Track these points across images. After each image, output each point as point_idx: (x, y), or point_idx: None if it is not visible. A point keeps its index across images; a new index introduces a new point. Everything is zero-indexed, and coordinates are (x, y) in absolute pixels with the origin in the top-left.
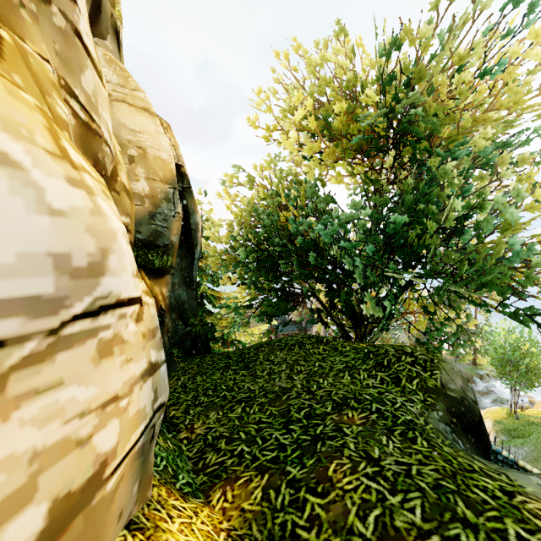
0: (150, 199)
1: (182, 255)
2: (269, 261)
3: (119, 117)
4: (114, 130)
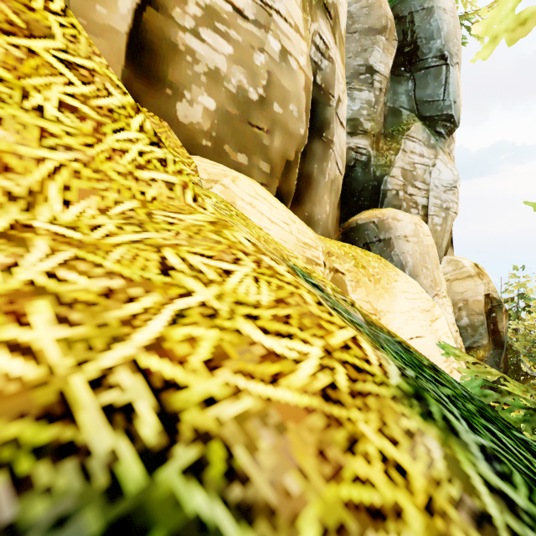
0: (471, 327)
1: (493, 348)
2: None
3: (454, 289)
4: (452, 298)
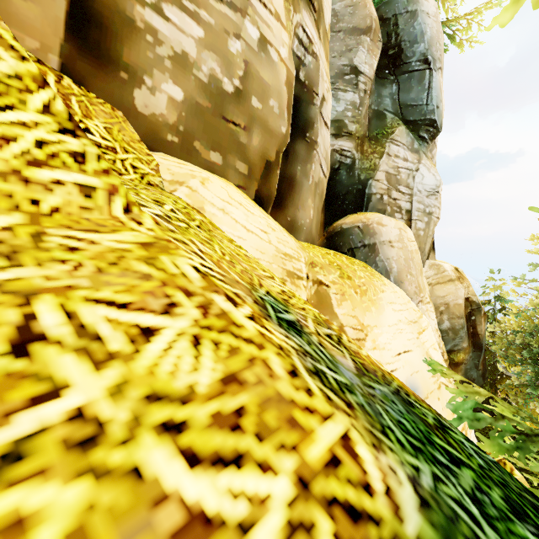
0: (452, 331)
1: (472, 350)
2: None
3: (436, 293)
4: (434, 301)
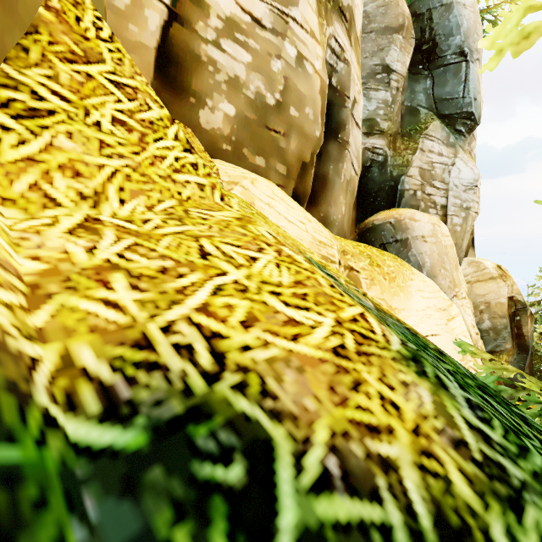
0: (494, 331)
1: (517, 352)
2: None
3: (475, 291)
4: (473, 300)
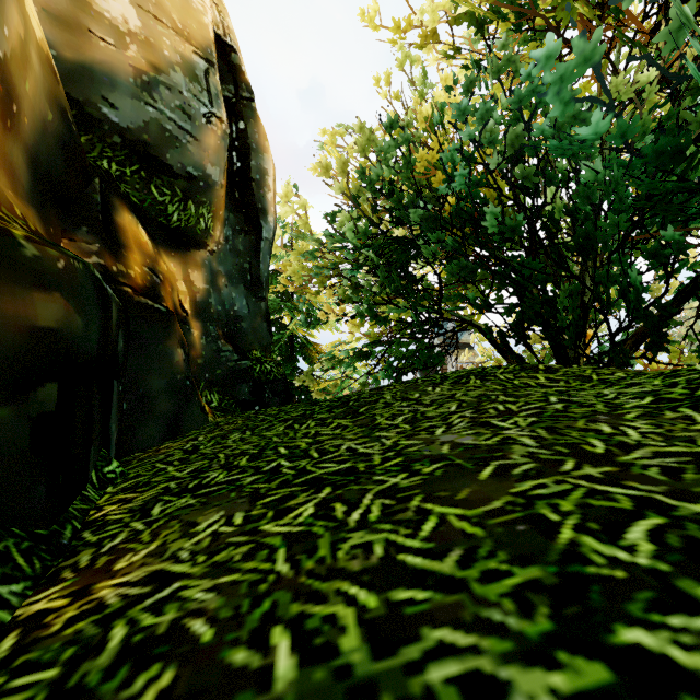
0: (144, 48)
1: (235, 226)
2: (399, 253)
3: None
4: None
